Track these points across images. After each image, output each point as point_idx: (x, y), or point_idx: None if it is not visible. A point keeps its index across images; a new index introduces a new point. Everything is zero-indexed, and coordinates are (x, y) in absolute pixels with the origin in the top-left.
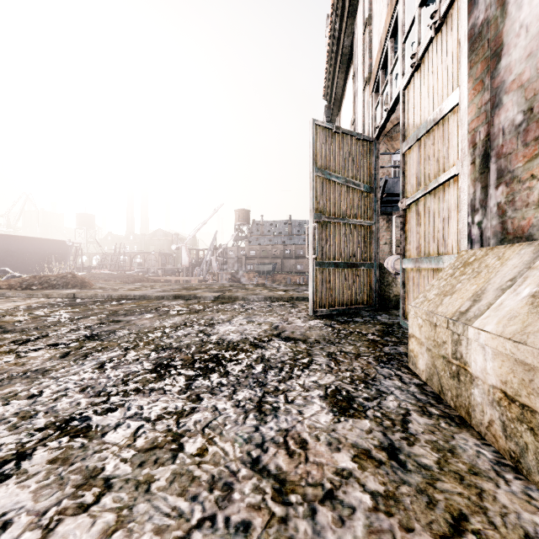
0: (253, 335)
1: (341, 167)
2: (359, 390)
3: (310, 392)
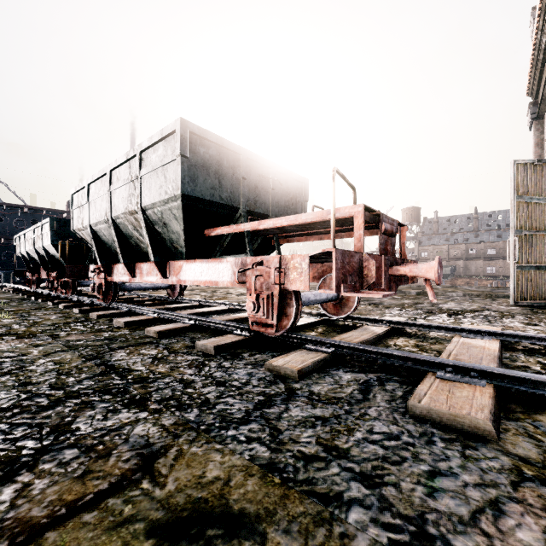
0: (468, 309)
1: (543, 190)
2: (541, 323)
3: (513, 322)
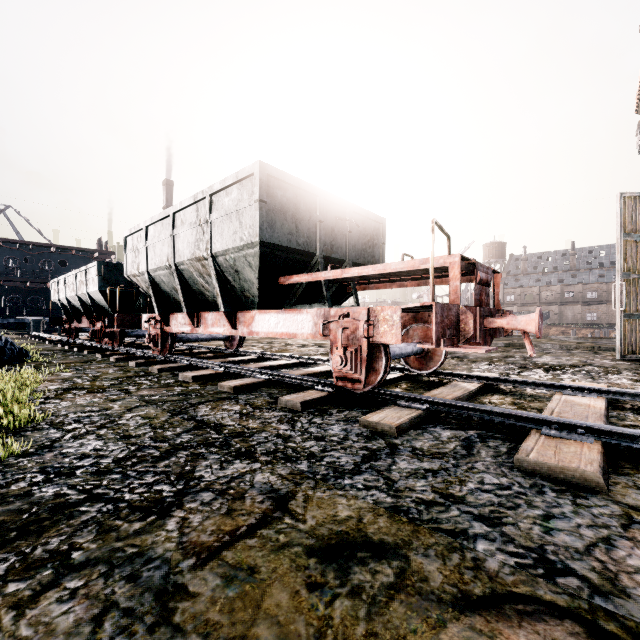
0: (567, 363)
1: None
2: None
3: (620, 378)
